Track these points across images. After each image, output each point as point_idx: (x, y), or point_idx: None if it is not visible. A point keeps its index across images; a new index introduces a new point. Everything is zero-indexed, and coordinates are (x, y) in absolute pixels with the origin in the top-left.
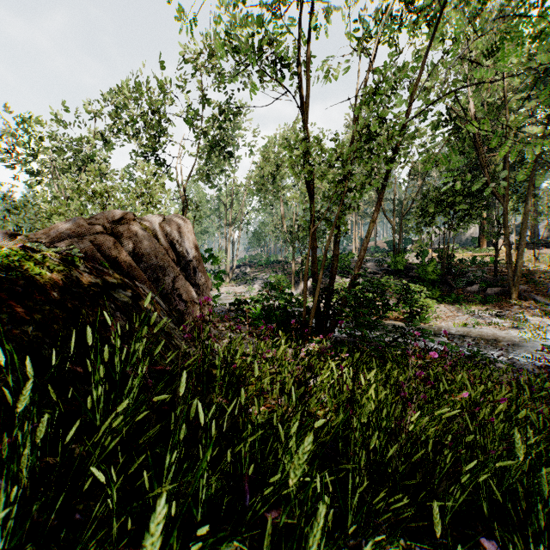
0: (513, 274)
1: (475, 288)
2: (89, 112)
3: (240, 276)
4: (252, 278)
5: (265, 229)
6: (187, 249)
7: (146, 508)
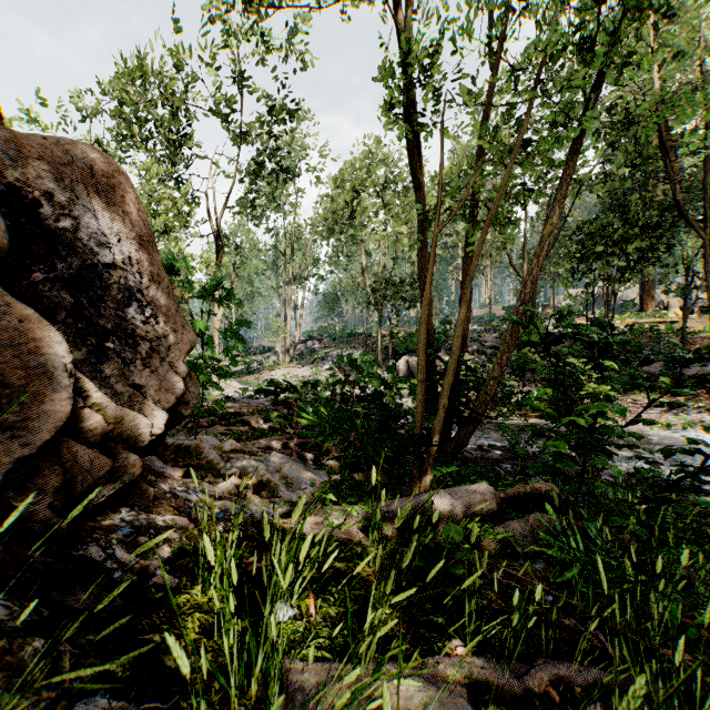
0: None
1: (655, 368)
2: (79, 108)
3: (305, 353)
4: (321, 356)
5: (339, 289)
6: (102, 234)
7: None
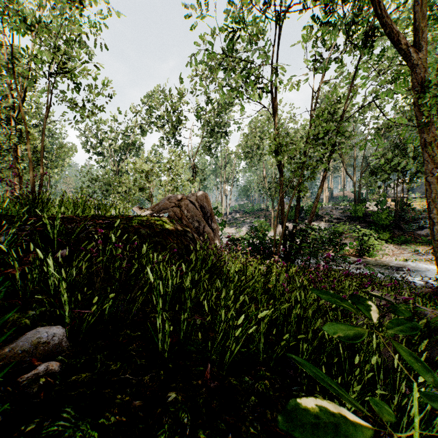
0: None
1: (424, 232)
2: (133, 112)
3: (231, 220)
4: (240, 222)
5: (250, 184)
6: (207, 210)
7: (218, 289)
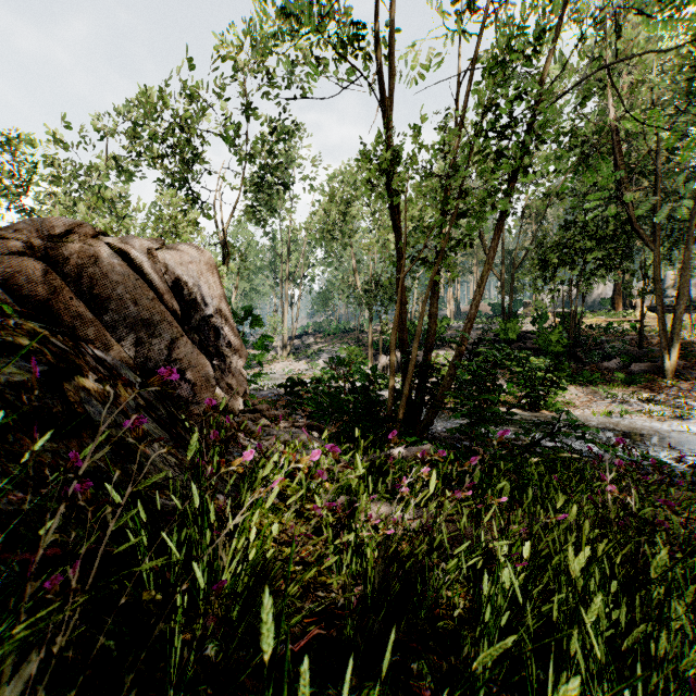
0: (668, 345)
1: (614, 363)
2: (99, 129)
3: (301, 348)
4: (316, 350)
5: (333, 287)
6: (205, 298)
7: None
